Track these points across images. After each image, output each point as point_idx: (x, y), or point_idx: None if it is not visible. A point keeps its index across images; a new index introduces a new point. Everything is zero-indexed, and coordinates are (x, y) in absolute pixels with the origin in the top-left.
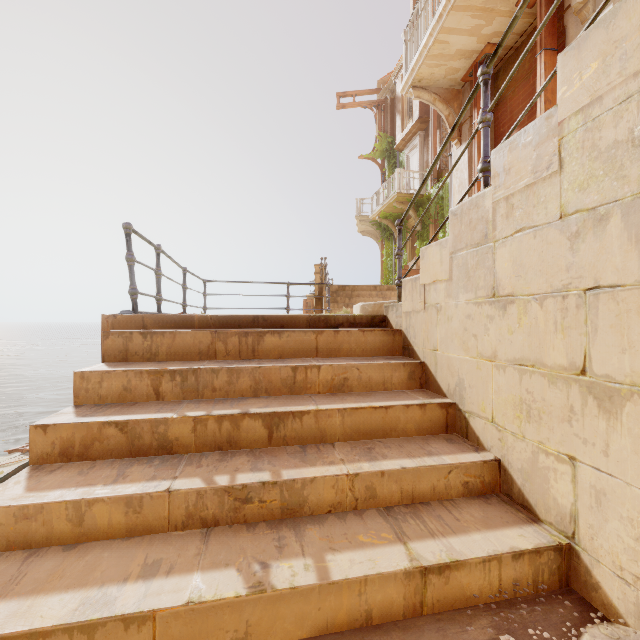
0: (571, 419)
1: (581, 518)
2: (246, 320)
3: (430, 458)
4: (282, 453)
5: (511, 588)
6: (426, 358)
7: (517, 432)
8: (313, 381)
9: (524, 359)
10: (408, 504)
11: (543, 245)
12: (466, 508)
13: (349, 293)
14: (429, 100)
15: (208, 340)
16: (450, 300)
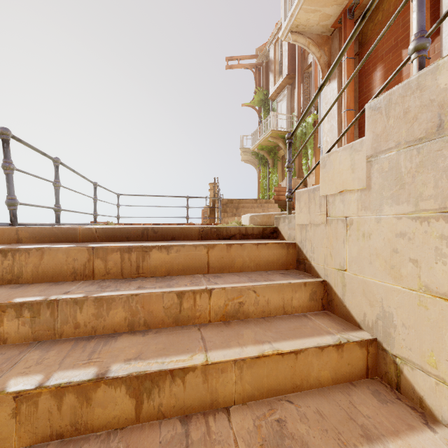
0: None
1: None
2: (135, 232)
3: None
4: (152, 443)
5: None
6: (329, 277)
7: None
8: (203, 308)
9: None
10: None
11: None
12: None
13: (236, 205)
14: (304, 44)
15: (84, 257)
16: (367, 213)
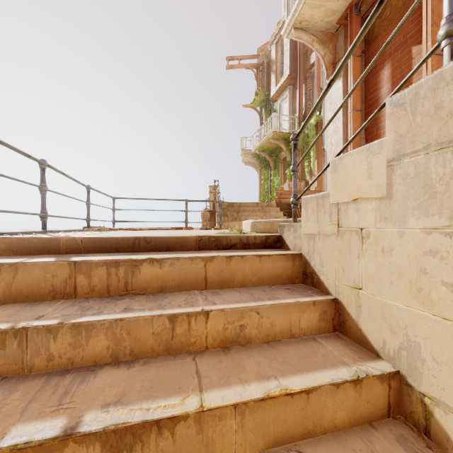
0: None
1: None
2: (125, 242)
3: None
4: None
5: None
6: (341, 294)
7: None
8: (198, 333)
9: None
10: None
11: None
12: None
13: (237, 208)
14: (308, 41)
15: (65, 273)
16: (387, 225)
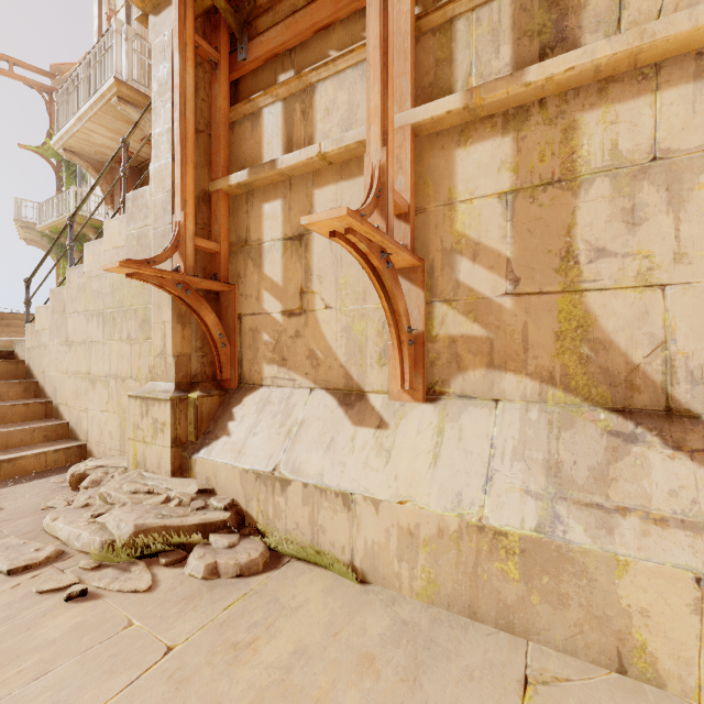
0: (87, 393)
1: (89, 431)
2: None
3: (23, 427)
4: None
5: (53, 464)
6: (40, 378)
7: (74, 406)
8: None
9: (76, 371)
10: (3, 450)
11: (81, 321)
12: (42, 445)
13: None
14: (83, 165)
15: None
16: (51, 342)
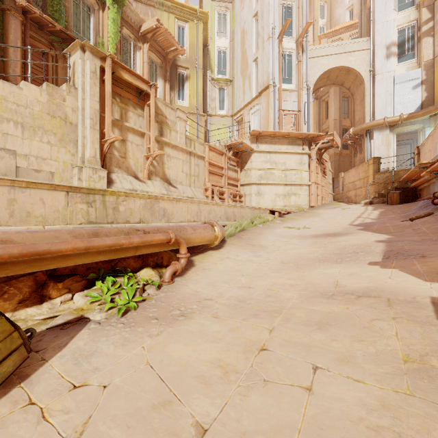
0: None
1: None
2: None
3: None
4: None
5: None
6: None
7: None
8: None
9: None
10: None
11: None
12: None
13: None
14: None
15: None
16: None
